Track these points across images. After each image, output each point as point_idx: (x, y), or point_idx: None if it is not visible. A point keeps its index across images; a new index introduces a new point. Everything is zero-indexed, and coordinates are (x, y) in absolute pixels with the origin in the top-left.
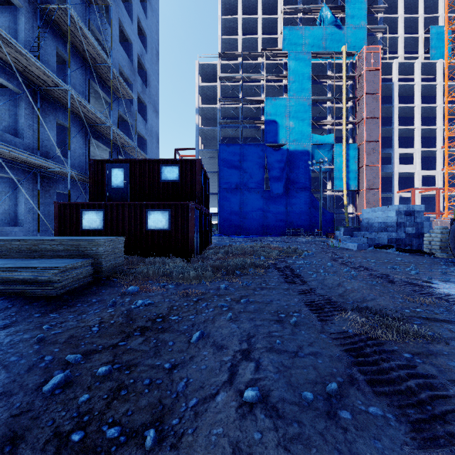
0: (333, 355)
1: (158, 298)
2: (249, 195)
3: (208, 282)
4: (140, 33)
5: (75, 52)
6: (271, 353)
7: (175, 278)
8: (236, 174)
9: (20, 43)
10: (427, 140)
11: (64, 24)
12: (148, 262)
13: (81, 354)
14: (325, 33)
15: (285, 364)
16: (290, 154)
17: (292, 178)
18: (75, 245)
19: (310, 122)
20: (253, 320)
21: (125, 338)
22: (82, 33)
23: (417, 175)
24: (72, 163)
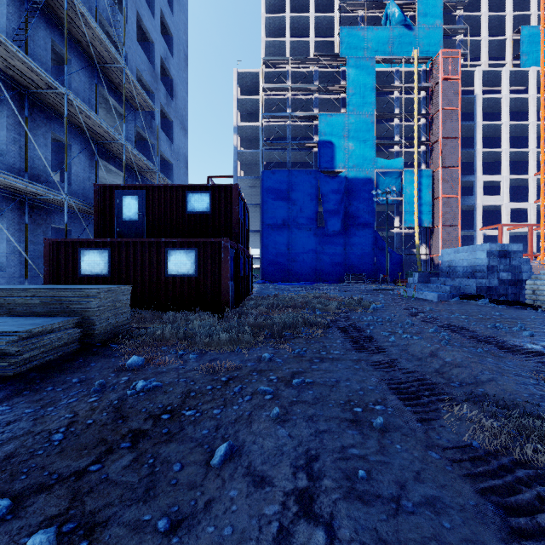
0: (464, 504)
1: (170, 376)
2: (299, 232)
3: (245, 349)
4: (164, 32)
5: (77, 49)
6: (352, 504)
7: (200, 343)
8: (283, 207)
9: (2, 30)
10: (517, 166)
11: (61, 9)
12: (166, 319)
13: (14, 495)
14: (392, 35)
15: (383, 535)
16: (349, 183)
17: (352, 212)
18: (57, 297)
19: (373, 143)
20: (313, 420)
21: (103, 454)
22: (85, 22)
23: (505, 208)
24: (74, 190)
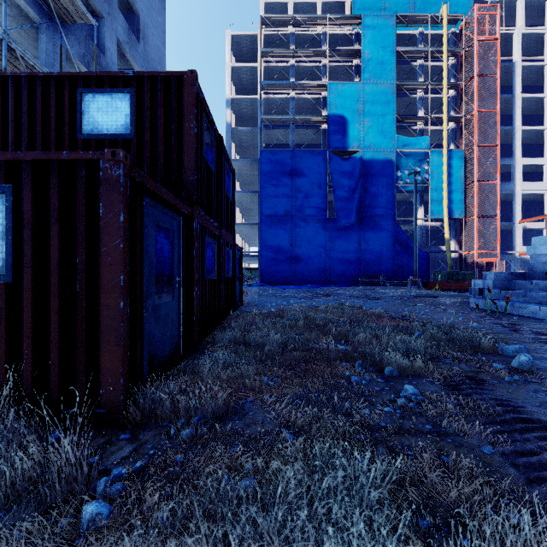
0: None
1: None
2: (304, 225)
3: None
4: None
5: None
6: None
7: None
8: (285, 195)
9: None
10: None
11: None
12: None
13: None
14: None
15: None
16: (365, 165)
17: (368, 201)
18: None
19: (394, 118)
20: None
21: None
22: None
23: None
24: None
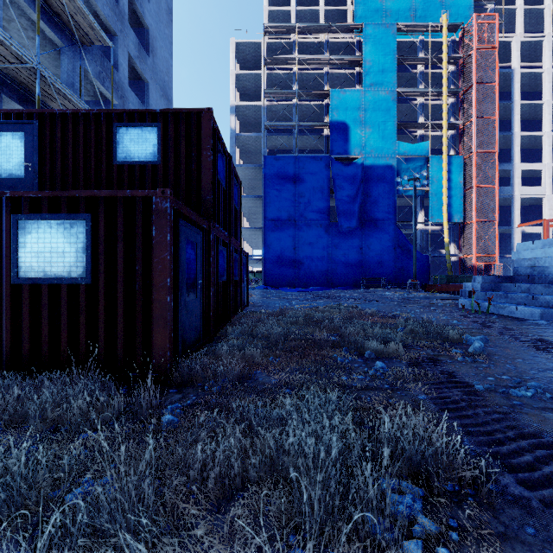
0: None
1: None
2: (307, 229)
3: None
4: None
5: None
6: None
7: None
8: (288, 199)
9: None
10: None
11: None
12: None
13: None
14: (415, 2)
15: None
16: (366, 171)
17: (369, 206)
18: None
19: (395, 125)
20: None
21: None
22: None
23: (547, 201)
24: None
